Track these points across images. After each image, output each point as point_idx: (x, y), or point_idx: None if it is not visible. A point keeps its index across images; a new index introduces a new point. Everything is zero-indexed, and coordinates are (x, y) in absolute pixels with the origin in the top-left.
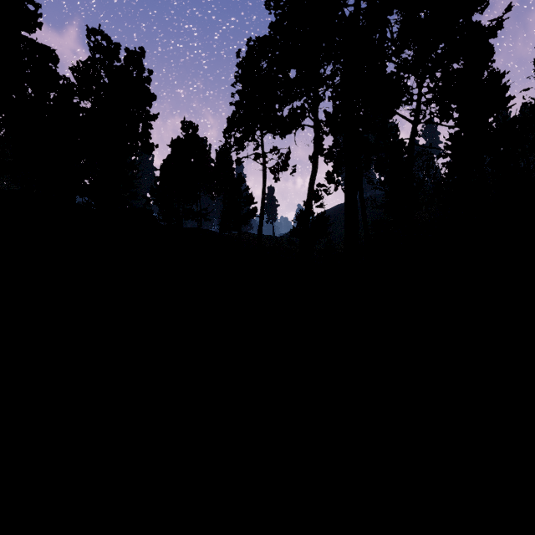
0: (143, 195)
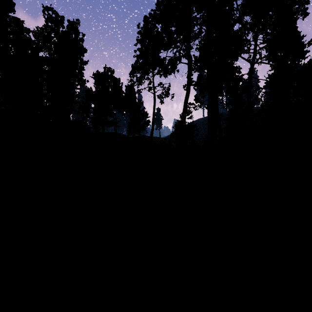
0: (74, 109)
